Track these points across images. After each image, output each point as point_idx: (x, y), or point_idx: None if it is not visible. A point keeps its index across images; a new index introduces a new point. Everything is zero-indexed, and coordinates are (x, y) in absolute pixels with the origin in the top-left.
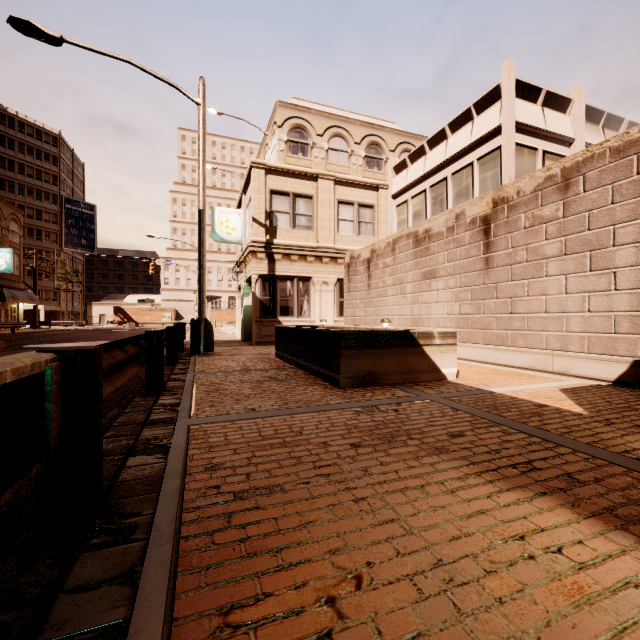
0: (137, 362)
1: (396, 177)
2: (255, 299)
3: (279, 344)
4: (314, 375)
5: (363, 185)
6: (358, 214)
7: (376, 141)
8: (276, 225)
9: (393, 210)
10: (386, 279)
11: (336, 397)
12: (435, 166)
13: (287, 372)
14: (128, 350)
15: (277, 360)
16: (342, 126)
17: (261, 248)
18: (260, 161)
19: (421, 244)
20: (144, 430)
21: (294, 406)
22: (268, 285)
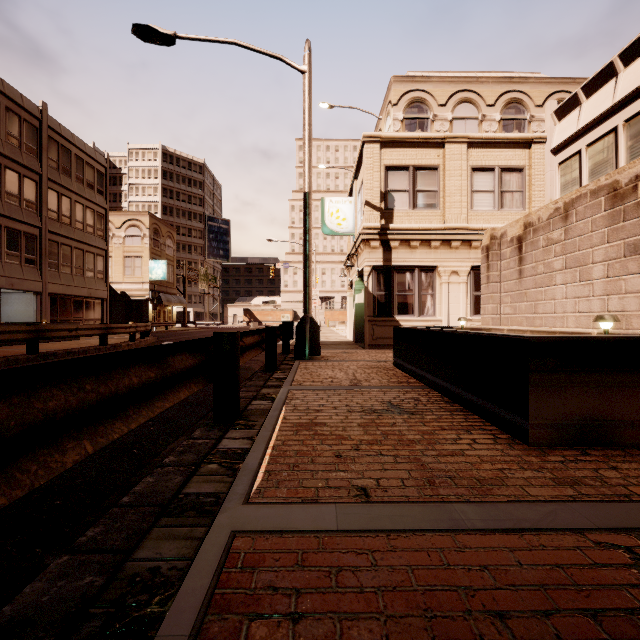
0: (201, 377)
1: (559, 123)
2: (368, 295)
3: (399, 350)
4: (461, 405)
5: (507, 143)
6: (500, 182)
7: (516, 98)
8: (392, 207)
9: (553, 170)
10: (551, 261)
11: (535, 475)
12: (638, 86)
13: (415, 395)
14: (172, 363)
15: (397, 371)
16: (470, 89)
17: (375, 235)
18: (373, 134)
19: (625, 200)
20: (150, 534)
21: (450, 495)
22: (383, 278)
